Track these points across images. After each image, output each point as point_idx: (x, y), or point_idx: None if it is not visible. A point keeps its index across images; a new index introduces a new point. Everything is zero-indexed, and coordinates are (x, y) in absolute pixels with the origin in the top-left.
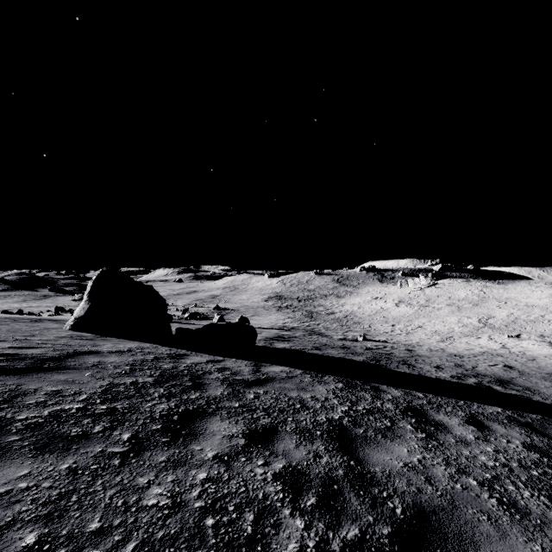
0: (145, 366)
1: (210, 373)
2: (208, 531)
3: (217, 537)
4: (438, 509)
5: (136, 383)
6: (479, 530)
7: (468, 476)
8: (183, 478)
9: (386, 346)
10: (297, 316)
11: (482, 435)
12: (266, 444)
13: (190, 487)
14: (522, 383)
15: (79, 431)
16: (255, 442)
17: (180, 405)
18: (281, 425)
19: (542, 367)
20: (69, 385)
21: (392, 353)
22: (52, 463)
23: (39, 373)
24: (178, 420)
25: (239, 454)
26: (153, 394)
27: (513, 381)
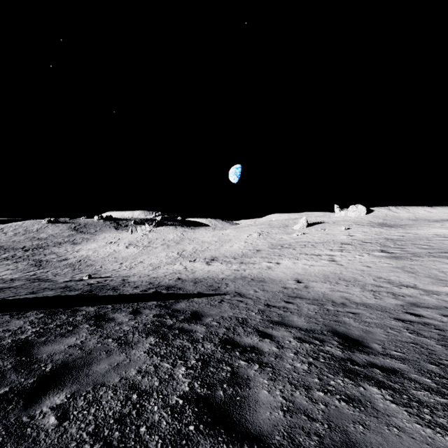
0: None
1: None
2: None
3: None
4: (78, 359)
5: None
6: (98, 358)
7: (110, 338)
8: None
9: (107, 280)
10: (20, 266)
11: (134, 317)
12: None
13: None
14: (179, 286)
15: None
16: None
17: None
18: None
19: (195, 276)
20: None
21: (108, 284)
22: None
23: None
24: None
25: None
26: None
27: (175, 286)
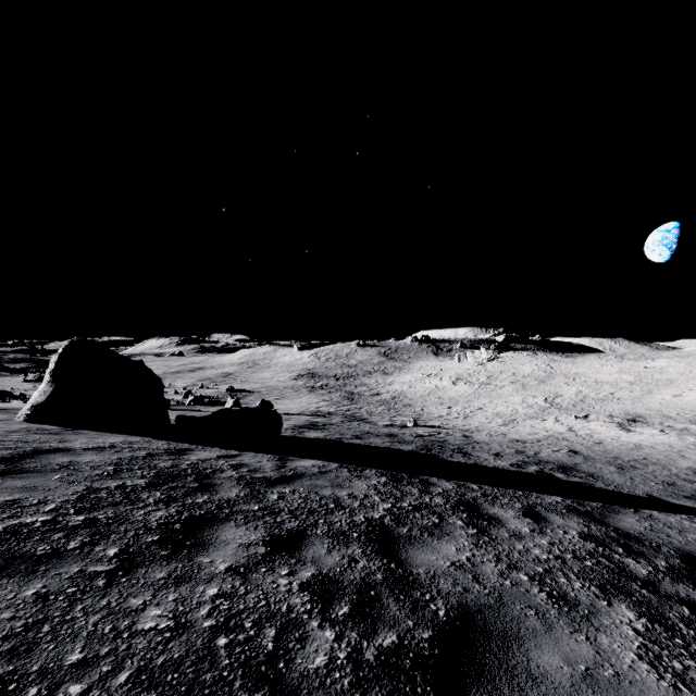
0: (134, 465)
1: (222, 470)
2: (220, 652)
3: (232, 657)
4: (484, 607)
5: (124, 487)
6: (526, 625)
7: (519, 571)
8: (188, 595)
9: (440, 432)
10: (334, 398)
11: (538, 528)
12: (292, 551)
13: (197, 605)
14: (586, 469)
15: (48, 549)
16: (279, 550)
17: (183, 511)
18: (311, 529)
19: (608, 451)
20: (29, 492)
21: (446, 440)
22: (12, 589)
23: None
24: (181, 529)
25: (258, 564)
26: (147, 499)
27: (577, 467)
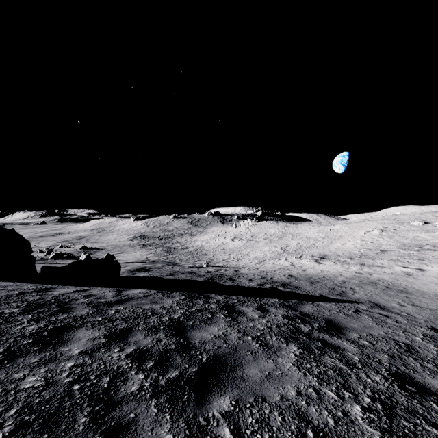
0: (10, 300)
1: (77, 299)
2: (75, 392)
3: (82, 393)
4: (227, 354)
5: (3, 314)
6: (245, 359)
7: (248, 336)
8: (54, 368)
9: (222, 269)
10: (158, 251)
11: (263, 315)
12: (122, 339)
13: (60, 372)
14: (294, 284)
15: None
16: (114, 339)
17: (49, 325)
18: (135, 327)
19: (307, 274)
20: None
21: (224, 273)
22: None
23: None
24: (48, 334)
25: (100, 348)
26: (22, 320)
27: (290, 284)
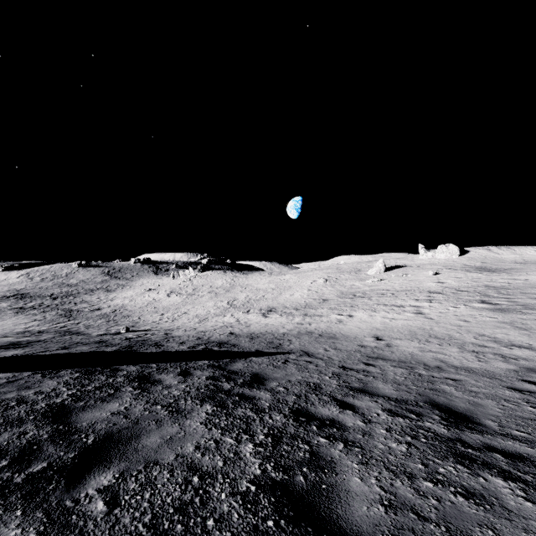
0: None
1: None
2: None
3: None
4: (124, 429)
5: None
6: (147, 429)
7: (158, 405)
8: None
9: (148, 333)
10: (48, 317)
11: (184, 380)
12: None
13: None
14: (233, 342)
15: None
16: None
17: None
18: None
19: (250, 330)
20: None
21: (149, 338)
22: None
23: None
24: None
25: None
26: None
27: (229, 342)
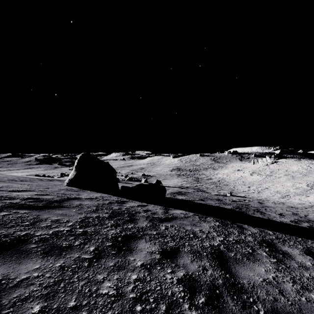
0: (104, 207)
1: (139, 212)
2: None
3: None
4: None
5: (99, 217)
6: None
7: (310, 292)
8: (123, 277)
9: (245, 199)
10: (189, 180)
11: None
12: (173, 259)
13: (127, 284)
14: None
15: (67, 244)
16: (166, 257)
17: (122, 231)
18: (181, 247)
19: None
20: (63, 216)
21: (249, 204)
22: (51, 262)
23: (49, 209)
24: (121, 240)
25: (156, 264)
26: (108, 224)
27: None
